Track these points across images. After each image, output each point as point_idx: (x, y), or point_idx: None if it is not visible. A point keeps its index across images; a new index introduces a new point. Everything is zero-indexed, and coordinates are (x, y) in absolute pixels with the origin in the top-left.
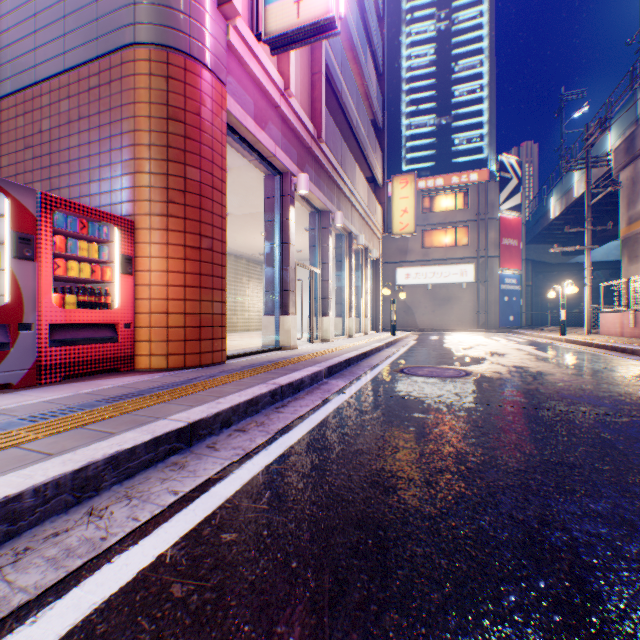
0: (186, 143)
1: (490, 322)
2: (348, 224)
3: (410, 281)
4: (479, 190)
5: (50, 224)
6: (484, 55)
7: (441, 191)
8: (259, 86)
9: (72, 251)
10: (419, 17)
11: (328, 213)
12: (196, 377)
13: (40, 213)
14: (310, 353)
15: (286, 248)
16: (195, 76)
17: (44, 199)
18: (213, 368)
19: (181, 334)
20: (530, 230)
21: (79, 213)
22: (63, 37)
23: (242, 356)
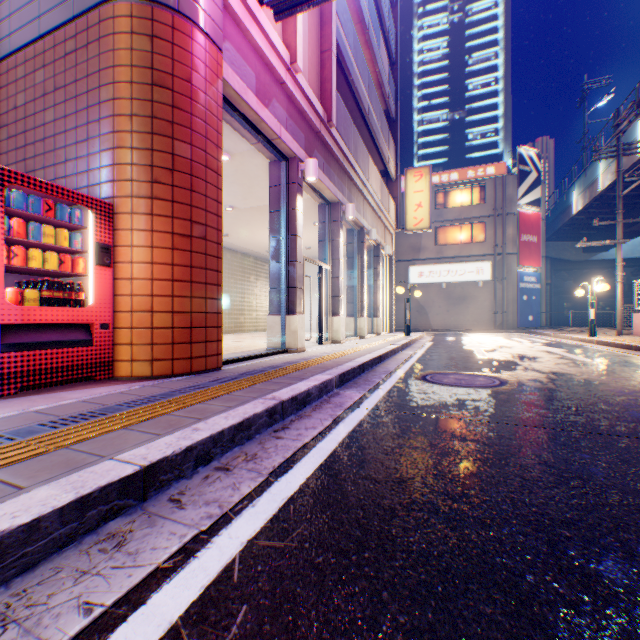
0: (174, 114)
1: (508, 322)
2: (360, 218)
3: (423, 280)
4: (496, 184)
5: (1, 202)
6: (499, 47)
7: (456, 186)
8: (262, 57)
9: (34, 237)
10: (431, 10)
11: (339, 205)
12: (181, 388)
13: None
14: (319, 357)
15: (293, 241)
16: (185, 36)
17: None
18: (206, 376)
19: (168, 336)
20: (549, 226)
21: (40, 191)
22: None
23: (242, 360)
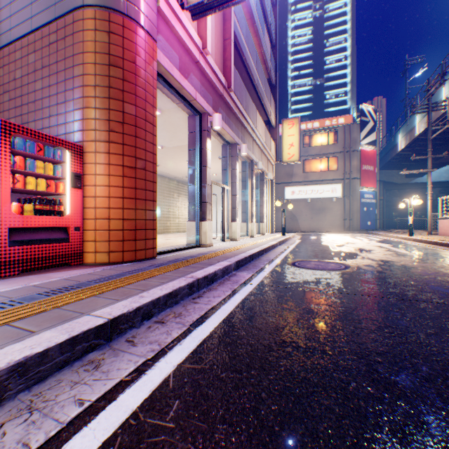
0: (124, 84)
1: (353, 226)
2: (250, 154)
3: (295, 196)
4: (345, 130)
5: (9, 146)
6: (347, 34)
7: (317, 131)
8: (183, 45)
9: (30, 169)
10: (300, 8)
11: (236, 145)
12: (130, 270)
13: (0, 136)
14: (222, 250)
15: (204, 170)
16: (131, 32)
17: (3, 125)
18: (145, 262)
19: (120, 235)
20: (382, 159)
21: (35, 138)
22: (31, 5)
23: (170, 252)
